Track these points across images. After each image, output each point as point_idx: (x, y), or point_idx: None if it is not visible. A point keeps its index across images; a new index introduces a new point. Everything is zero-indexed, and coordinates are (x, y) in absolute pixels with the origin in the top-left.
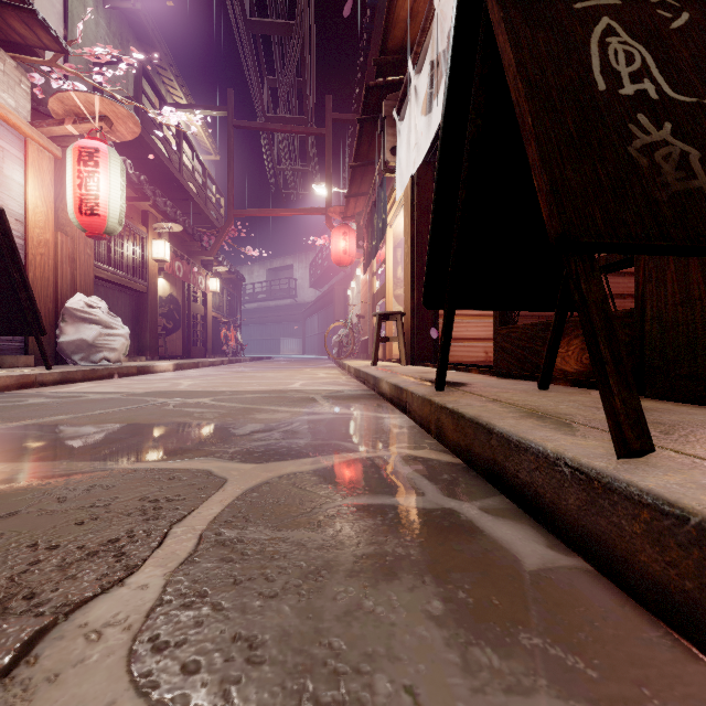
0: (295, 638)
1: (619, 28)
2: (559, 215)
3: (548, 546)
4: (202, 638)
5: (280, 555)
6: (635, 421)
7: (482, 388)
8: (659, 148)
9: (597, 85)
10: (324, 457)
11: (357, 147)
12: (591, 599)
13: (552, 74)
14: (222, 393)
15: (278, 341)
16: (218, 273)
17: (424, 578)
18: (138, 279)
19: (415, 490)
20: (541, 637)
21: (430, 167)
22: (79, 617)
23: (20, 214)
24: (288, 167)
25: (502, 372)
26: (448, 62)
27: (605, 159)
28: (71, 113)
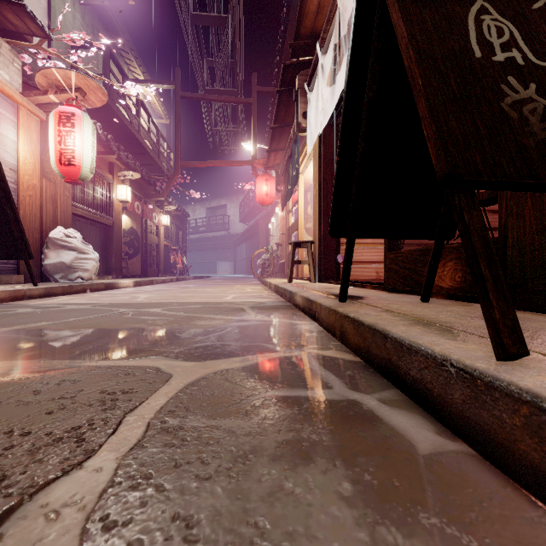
0: (225, 517)
1: (491, 8)
2: (446, 158)
3: (437, 433)
4: (146, 517)
5: (214, 441)
6: (512, 330)
7: (376, 301)
8: (526, 104)
9: (474, 53)
10: (251, 356)
11: (277, 112)
12: (478, 481)
13: (437, 44)
14: (170, 304)
15: (215, 264)
16: (169, 210)
17: (335, 462)
18: (106, 215)
19: (324, 384)
20: (437, 516)
21: (333, 127)
22: (42, 497)
23: (13, 164)
24: (223, 128)
25: (391, 288)
26: (350, 39)
27: (482, 112)
28: (53, 85)
